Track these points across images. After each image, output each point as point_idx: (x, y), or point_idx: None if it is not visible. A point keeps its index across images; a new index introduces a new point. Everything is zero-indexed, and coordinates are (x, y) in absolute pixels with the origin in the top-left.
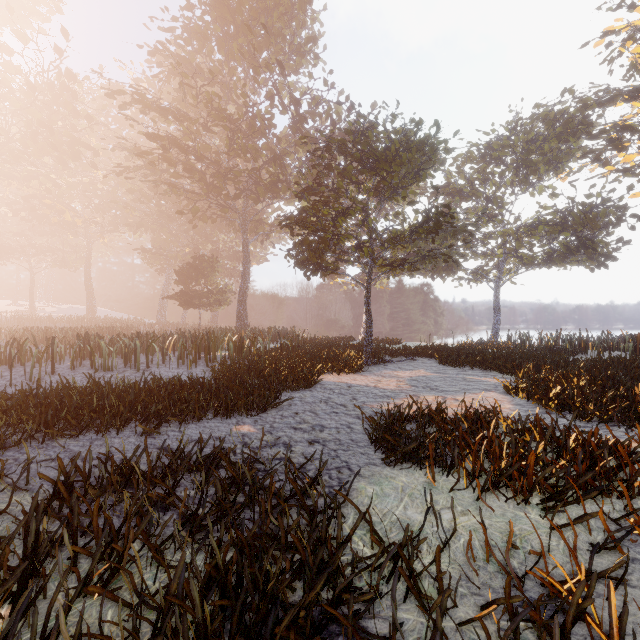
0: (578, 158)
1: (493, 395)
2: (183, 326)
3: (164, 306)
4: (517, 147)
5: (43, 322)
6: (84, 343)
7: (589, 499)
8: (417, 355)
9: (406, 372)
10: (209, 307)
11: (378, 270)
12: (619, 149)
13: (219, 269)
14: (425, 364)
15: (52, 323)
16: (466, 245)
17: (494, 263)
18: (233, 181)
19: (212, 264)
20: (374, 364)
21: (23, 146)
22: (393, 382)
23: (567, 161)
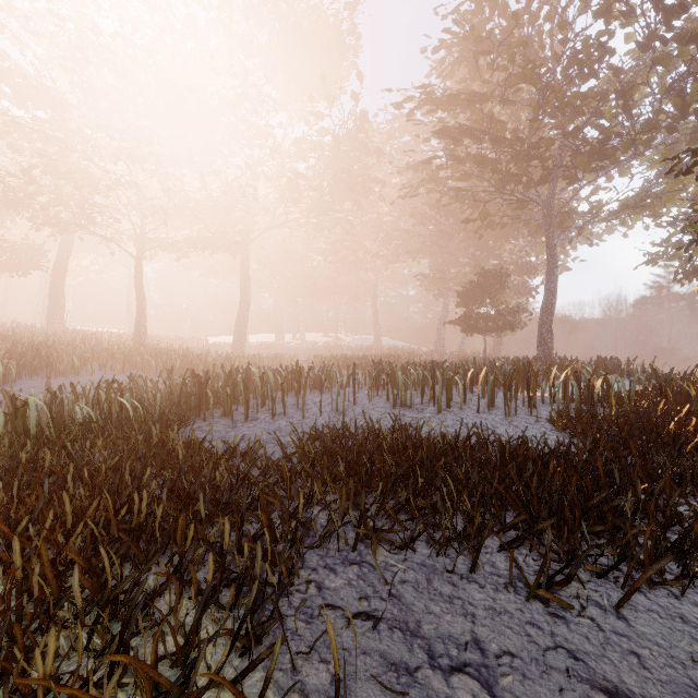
0: None
1: None
2: (462, 355)
3: (441, 333)
4: None
5: (343, 350)
6: (378, 371)
7: None
8: None
9: None
10: (497, 332)
11: None
12: None
13: (509, 285)
14: None
15: (349, 351)
16: None
17: None
18: (539, 159)
19: (500, 279)
20: None
21: (330, 197)
22: None
23: None
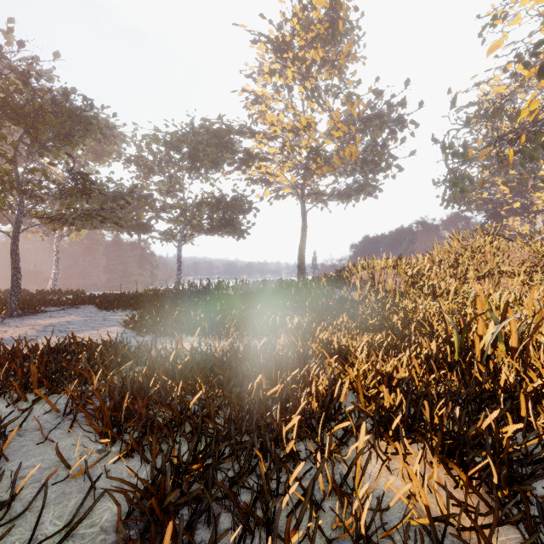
0: (227, 164)
1: (113, 329)
2: None
3: None
4: (190, 144)
5: None
6: None
7: (86, 386)
8: (87, 303)
9: (52, 319)
10: None
11: (40, 221)
12: (247, 165)
13: None
14: (84, 310)
15: None
16: (153, 210)
17: (181, 228)
18: None
19: None
20: (21, 315)
21: None
22: (23, 330)
23: (222, 164)
